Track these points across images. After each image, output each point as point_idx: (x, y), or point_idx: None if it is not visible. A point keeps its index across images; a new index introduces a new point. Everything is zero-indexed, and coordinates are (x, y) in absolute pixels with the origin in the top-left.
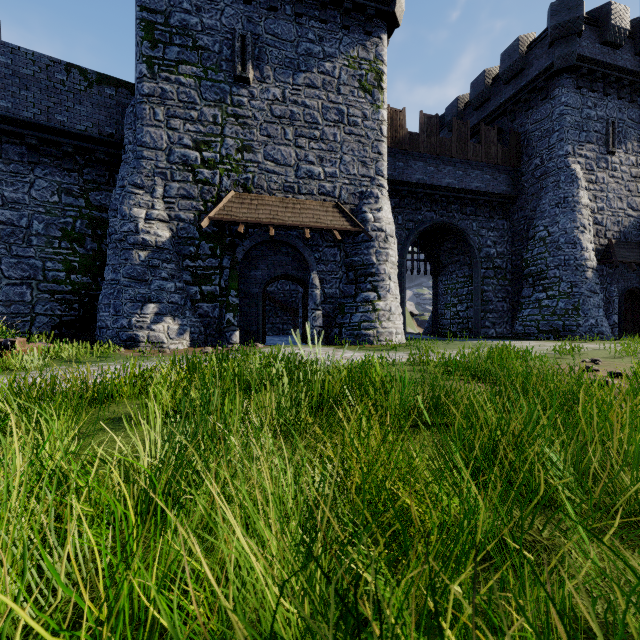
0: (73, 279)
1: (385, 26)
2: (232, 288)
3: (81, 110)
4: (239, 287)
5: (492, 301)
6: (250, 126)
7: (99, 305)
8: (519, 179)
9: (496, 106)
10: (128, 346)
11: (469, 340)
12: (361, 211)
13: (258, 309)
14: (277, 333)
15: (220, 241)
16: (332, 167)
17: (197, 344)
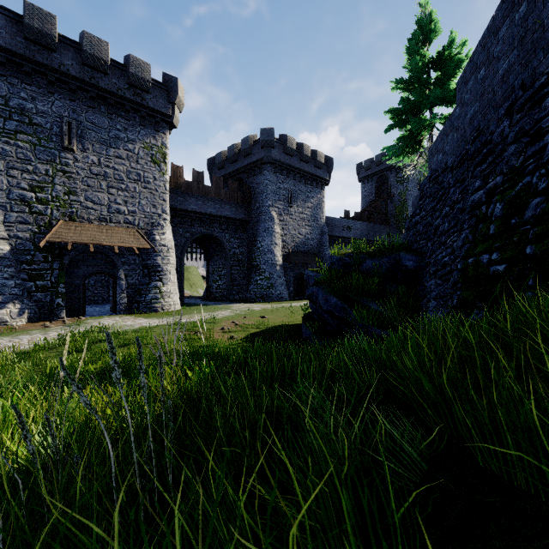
0: None
1: (168, 127)
2: (61, 282)
3: None
4: (65, 280)
5: (237, 279)
6: (75, 179)
7: None
8: (251, 212)
9: (240, 167)
10: None
11: (219, 304)
12: (152, 234)
13: (80, 294)
14: (89, 303)
15: (51, 252)
16: (133, 207)
17: (33, 320)
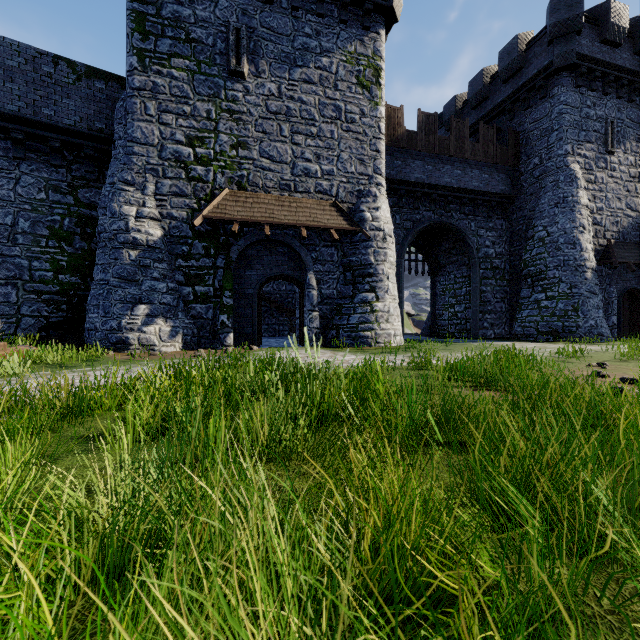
0: (61, 279)
1: (383, 21)
2: (226, 289)
3: (69, 104)
4: (234, 287)
5: (490, 302)
6: (245, 122)
7: (88, 306)
8: (518, 179)
9: (494, 105)
10: (118, 349)
11: (468, 341)
12: (359, 210)
13: (253, 310)
14: (273, 334)
15: (214, 240)
16: (329, 165)
17: (190, 346)
